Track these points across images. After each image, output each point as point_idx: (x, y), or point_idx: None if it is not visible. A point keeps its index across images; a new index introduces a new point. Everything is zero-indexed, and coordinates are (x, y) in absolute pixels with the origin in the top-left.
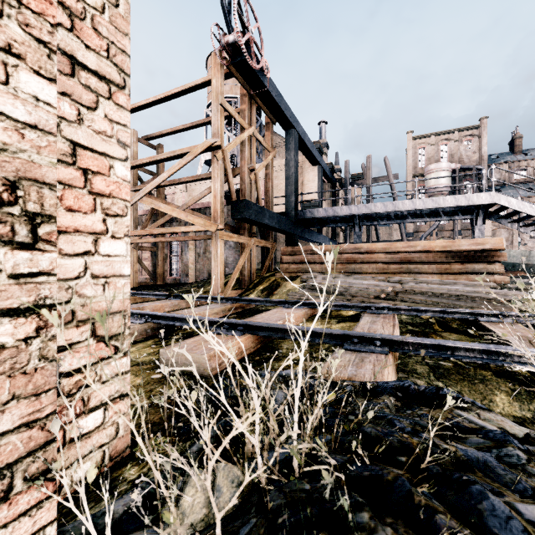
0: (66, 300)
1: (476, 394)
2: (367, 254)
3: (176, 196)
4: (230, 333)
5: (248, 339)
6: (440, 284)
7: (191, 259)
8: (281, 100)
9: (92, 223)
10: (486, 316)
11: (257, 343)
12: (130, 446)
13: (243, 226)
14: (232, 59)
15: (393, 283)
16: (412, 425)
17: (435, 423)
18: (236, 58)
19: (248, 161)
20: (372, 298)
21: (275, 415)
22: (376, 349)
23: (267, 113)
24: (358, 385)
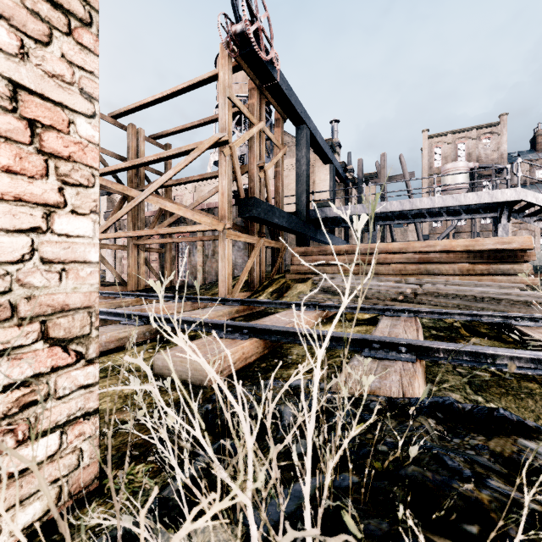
0: (2, 290)
1: (526, 412)
2: (382, 254)
3: (185, 198)
4: (234, 337)
5: (254, 344)
6: (464, 286)
7: (199, 261)
8: (291, 94)
9: (42, 192)
10: (521, 319)
11: (264, 348)
12: (101, 476)
13: (252, 225)
14: (240, 50)
15: (411, 285)
16: (468, 463)
17: (498, 460)
18: (245, 48)
19: (257, 158)
20: (389, 301)
21: (279, 449)
22: (401, 357)
23: (277, 108)
24: (384, 402)
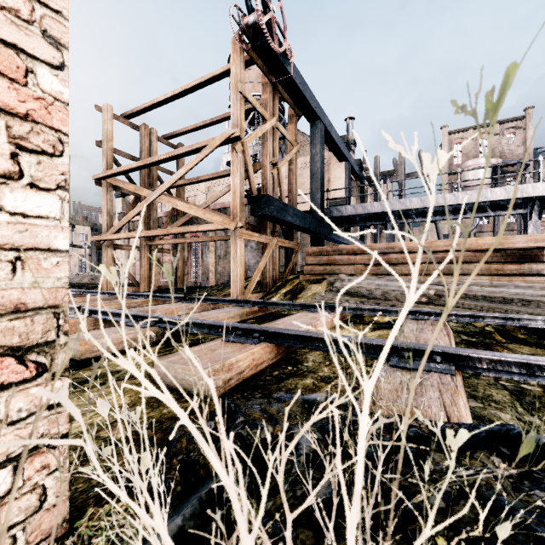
0: None
1: None
2: (402, 254)
3: (198, 198)
4: (243, 341)
5: (265, 349)
6: (494, 287)
7: (212, 262)
8: (305, 89)
9: None
10: None
11: (277, 354)
12: (73, 516)
13: (265, 224)
14: (253, 43)
15: (435, 286)
16: None
17: None
18: (257, 41)
19: (270, 155)
20: None
21: (296, 513)
22: (436, 367)
23: (291, 104)
24: (426, 428)
